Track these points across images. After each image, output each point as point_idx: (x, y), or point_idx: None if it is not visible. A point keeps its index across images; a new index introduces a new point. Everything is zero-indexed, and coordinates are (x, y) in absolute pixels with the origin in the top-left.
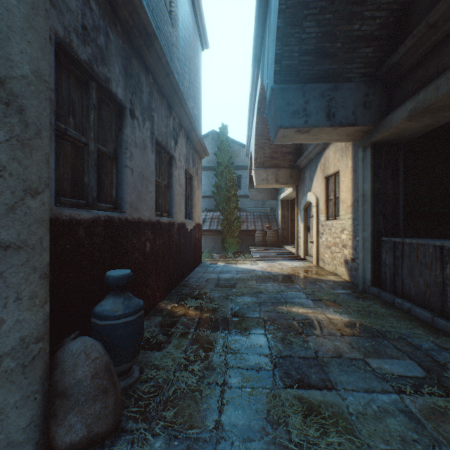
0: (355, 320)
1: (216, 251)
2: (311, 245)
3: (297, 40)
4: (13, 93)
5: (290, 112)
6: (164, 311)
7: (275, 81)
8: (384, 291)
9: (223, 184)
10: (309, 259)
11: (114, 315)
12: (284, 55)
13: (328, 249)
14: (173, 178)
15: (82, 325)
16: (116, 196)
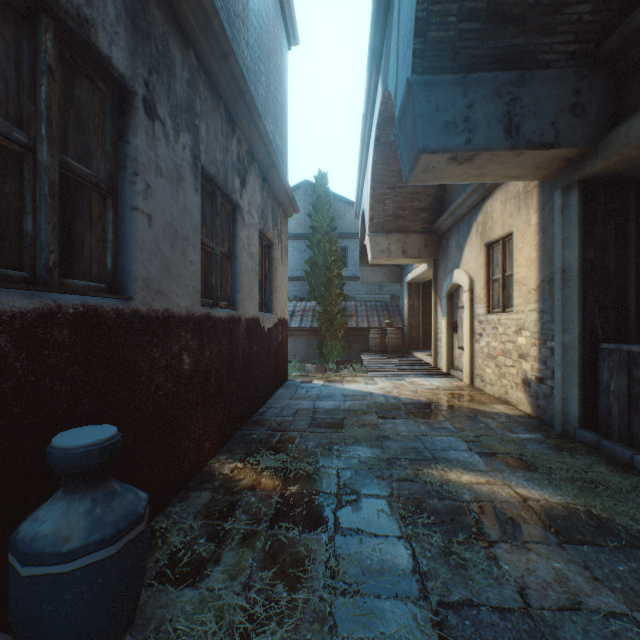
0: (573, 502)
1: (310, 359)
2: (460, 353)
3: None
4: None
5: (441, 123)
6: (216, 479)
7: (414, 69)
8: (608, 438)
9: (320, 260)
10: (455, 374)
11: (59, 551)
12: (431, 21)
13: (490, 361)
14: (238, 242)
15: (5, 554)
16: (113, 266)
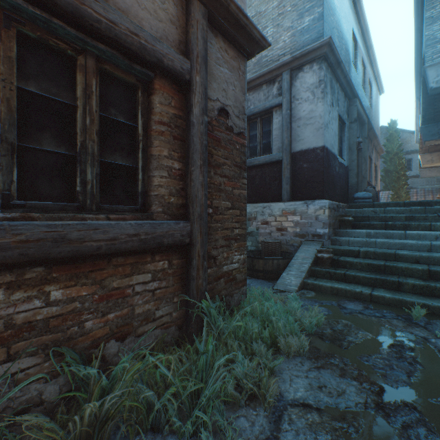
0: None
1: None
2: None
3: (432, 109)
4: (365, 159)
5: (430, 135)
6: None
7: (421, 124)
8: None
9: (391, 168)
10: None
11: None
12: (425, 115)
13: None
14: (371, 167)
15: None
16: None
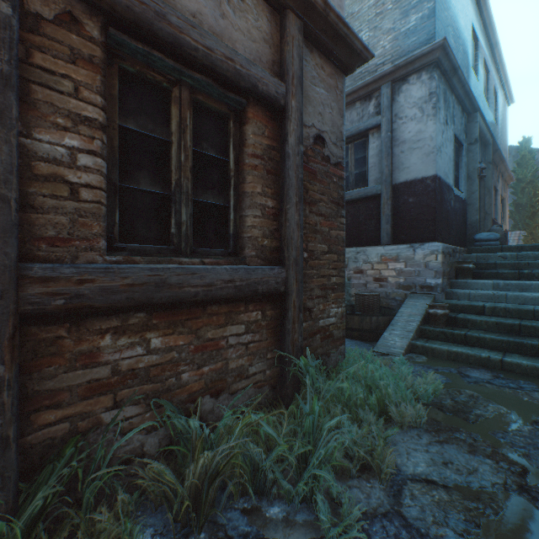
0: None
1: None
2: None
3: None
4: (488, 190)
5: None
6: None
7: None
8: None
9: (523, 201)
10: None
11: None
12: None
13: None
14: (496, 201)
15: None
16: None
